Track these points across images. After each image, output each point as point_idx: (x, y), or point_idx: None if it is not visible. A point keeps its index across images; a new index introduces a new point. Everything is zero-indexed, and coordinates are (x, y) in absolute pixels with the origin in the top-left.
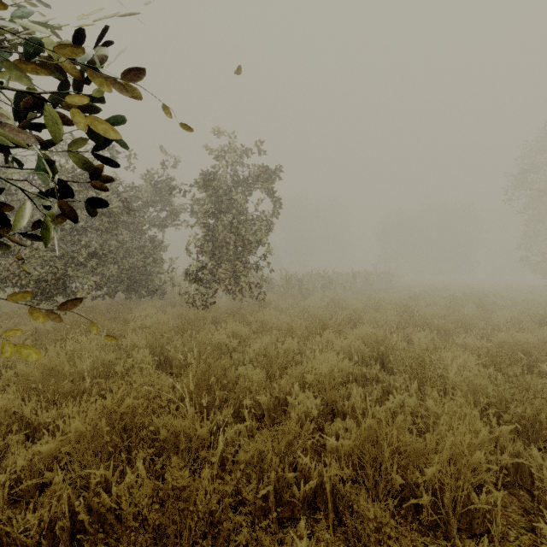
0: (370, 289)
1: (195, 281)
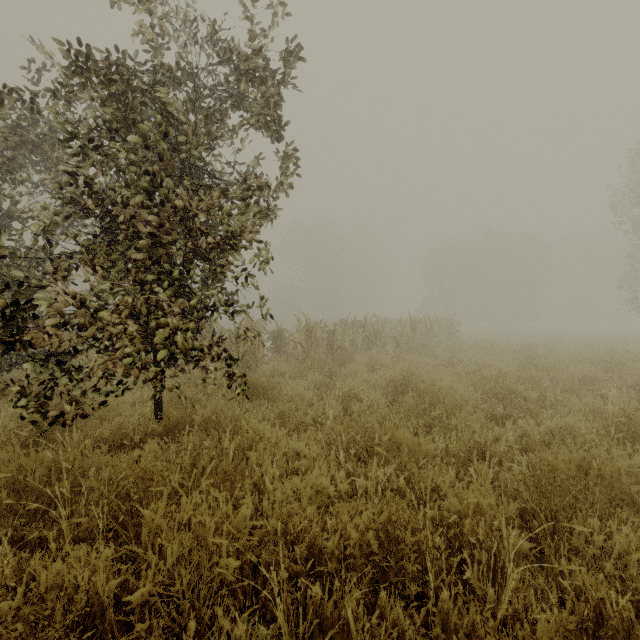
0: (434, 344)
1: (4, 349)
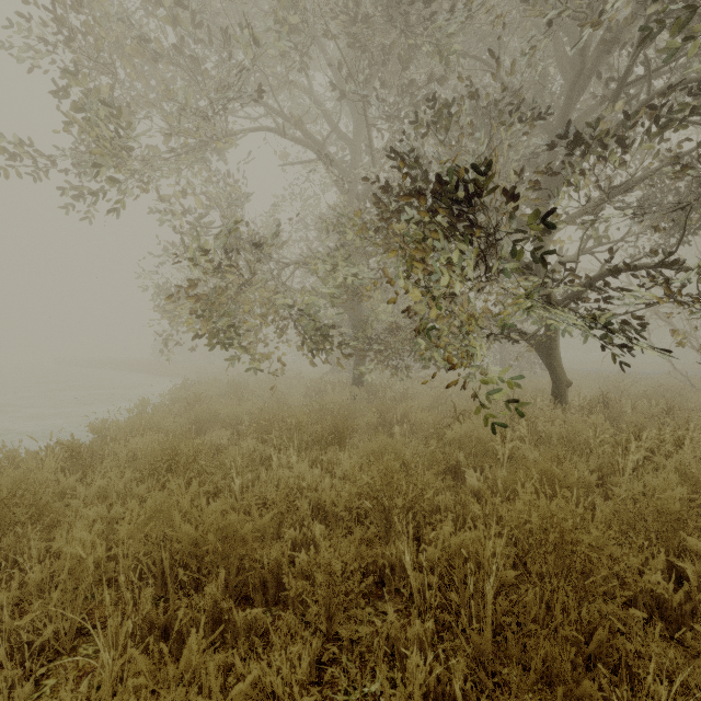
0: None
1: None
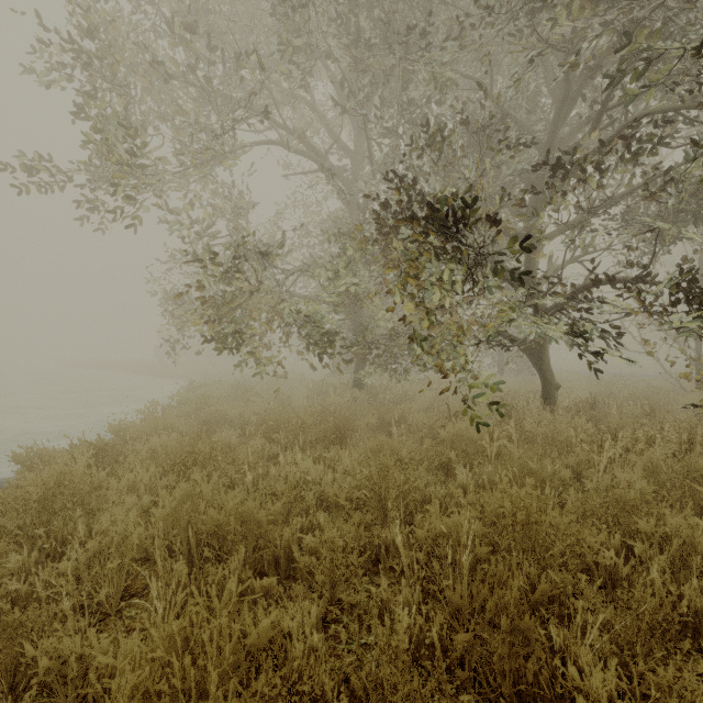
0: None
1: None
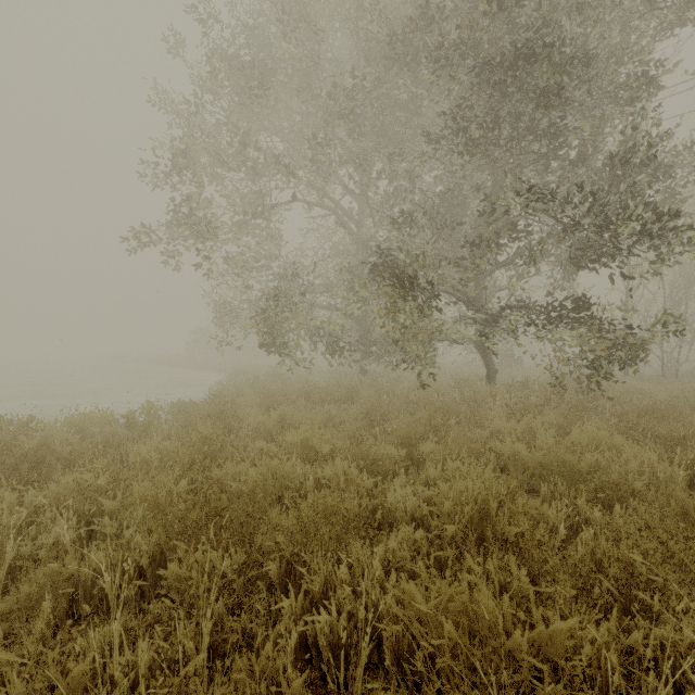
0: None
1: None
